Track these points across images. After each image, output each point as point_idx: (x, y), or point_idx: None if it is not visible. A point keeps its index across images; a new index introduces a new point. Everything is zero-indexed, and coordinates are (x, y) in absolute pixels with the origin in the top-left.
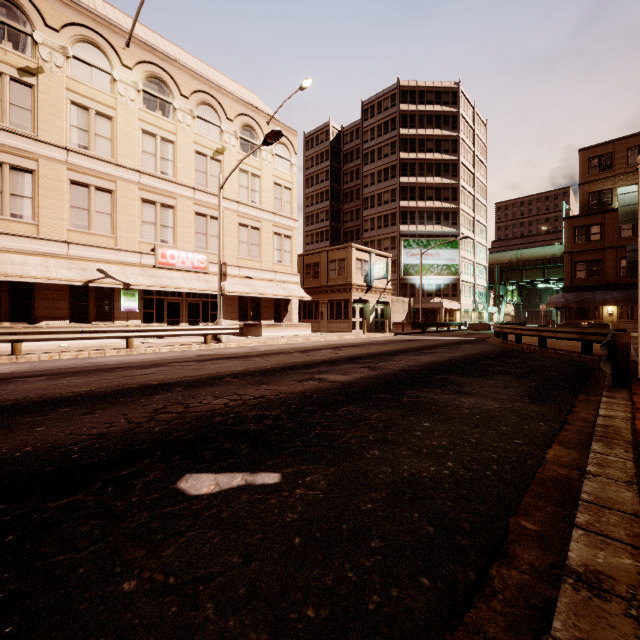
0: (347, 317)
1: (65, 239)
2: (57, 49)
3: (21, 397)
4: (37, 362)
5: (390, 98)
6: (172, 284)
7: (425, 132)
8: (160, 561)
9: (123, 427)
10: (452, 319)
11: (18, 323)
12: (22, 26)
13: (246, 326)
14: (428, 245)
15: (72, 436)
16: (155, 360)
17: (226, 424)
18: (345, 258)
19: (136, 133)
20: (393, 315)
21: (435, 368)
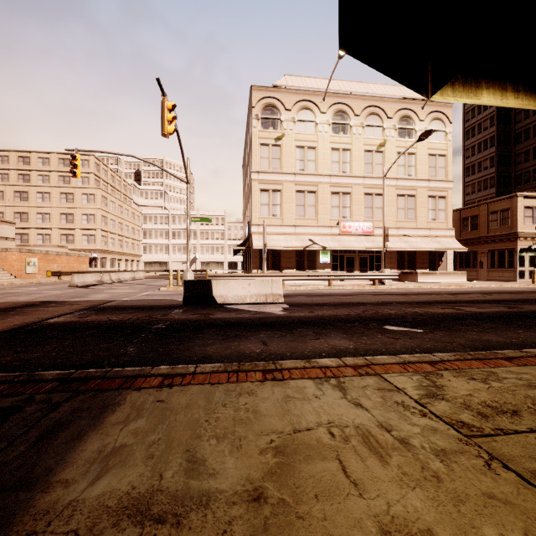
0: (511, 266)
1: (293, 224)
2: (290, 120)
3: (305, 302)
4: (292, 290)
5: None
6: (350, 245)
7: None
8: (385, 335)
9: (354, 313)
10: None
11: (275, 271)
12: (276, 116)
13: (403, 274)
14: None
15: (338, 313)
16: (347, 293)
17: (397, 318)
18: (509, 208)
19: (328, 152)
20: None
21: None
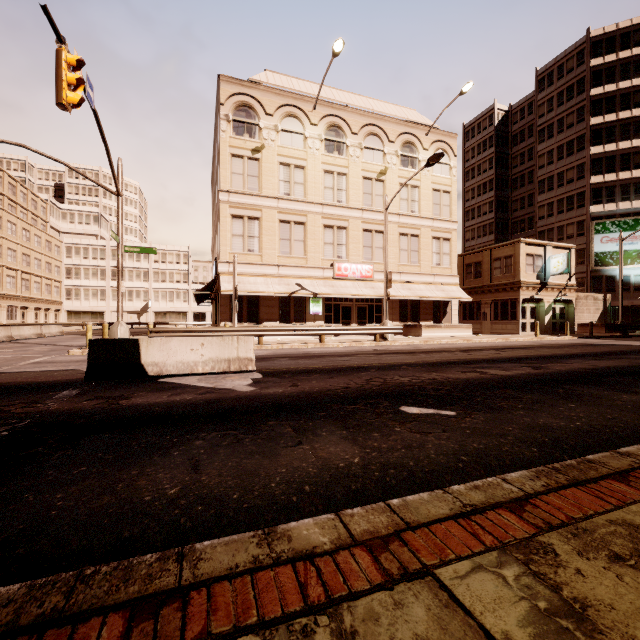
0: (514, 318)
1: (276, 263)
2: (272, 128)
3: (288, 367)
4: (273, 349)
5: (575, 56)
6: (346, 292)
7: (631, 83)
8: (406, 426)
9: (355, 385)
10: None
11: (251, 323)
12: (253, 120)
13: (406, 327)
14: (636, 226)
15: (332, 386)
16: (344, 352)
17: (414, 390)
18: (512, 255)
19: (320, 174)
20: (579, 315)
21: (611, 372)
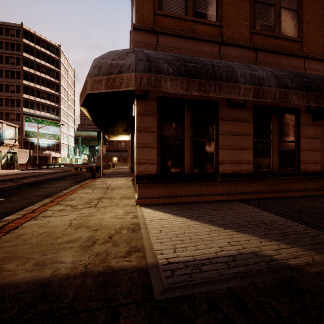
0: None
1: None
2: None
3: None
4: None
5: (16, 30)
6: None
7: (40, 61)
8: None
9: None
10: (56, 162)
11: None
12: None
13: None
14: (42, 122)
15: None
16: None
17: None
18: None
19: None
20: (19, 159)
21: (45, 180)
